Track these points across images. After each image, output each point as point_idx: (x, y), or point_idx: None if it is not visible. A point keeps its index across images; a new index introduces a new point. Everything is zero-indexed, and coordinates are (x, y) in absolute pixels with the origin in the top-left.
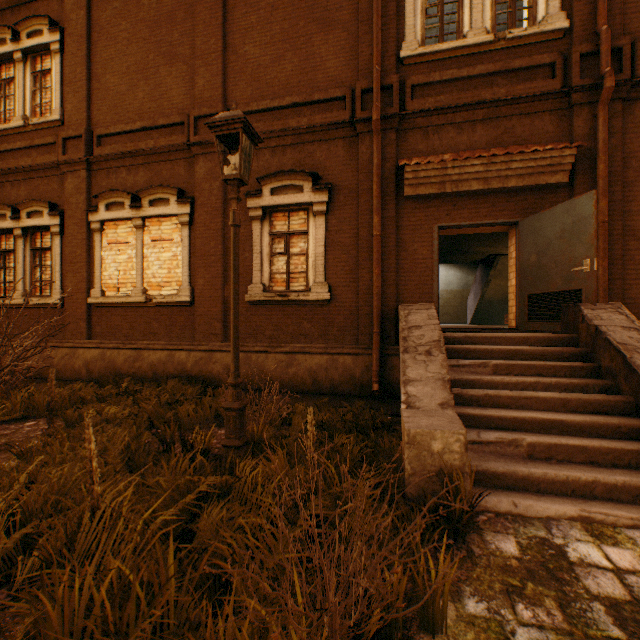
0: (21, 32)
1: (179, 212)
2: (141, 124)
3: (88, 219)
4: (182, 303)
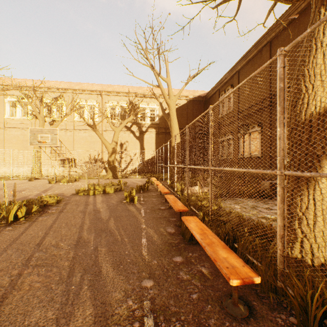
0: (225, 90)
1: (257, 130)
2: (249, 106)
3: (238, 135)
4: (259, 157)
